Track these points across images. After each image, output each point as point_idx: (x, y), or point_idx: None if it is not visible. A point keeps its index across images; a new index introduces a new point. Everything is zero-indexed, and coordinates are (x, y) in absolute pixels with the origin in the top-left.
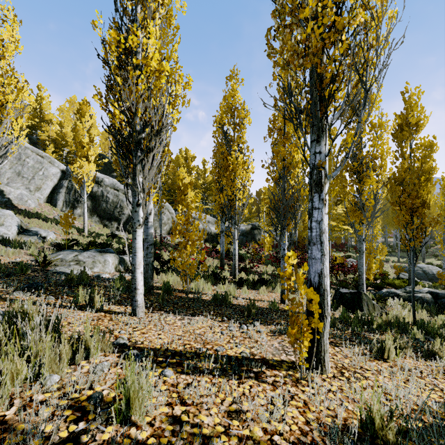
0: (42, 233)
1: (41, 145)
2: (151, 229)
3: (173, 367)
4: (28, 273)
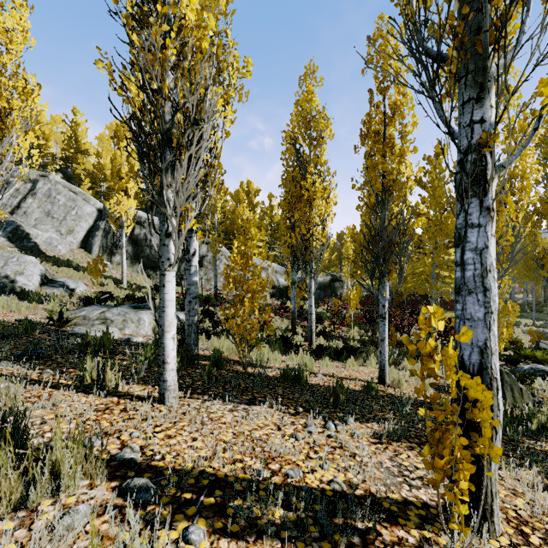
0: (70, 284)
1: (76, 181)
2: (195, 276)
3: (208, 517)
4: (35, 335)
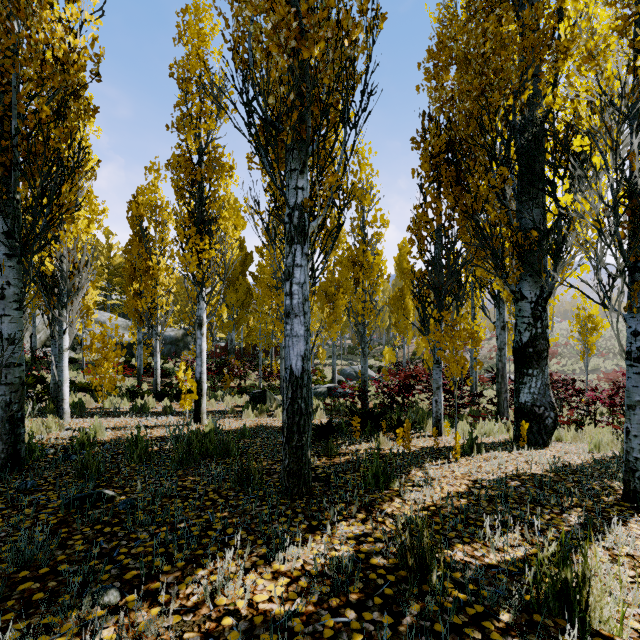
0: None
1: None
2: None
3: (111, 430)
4: None
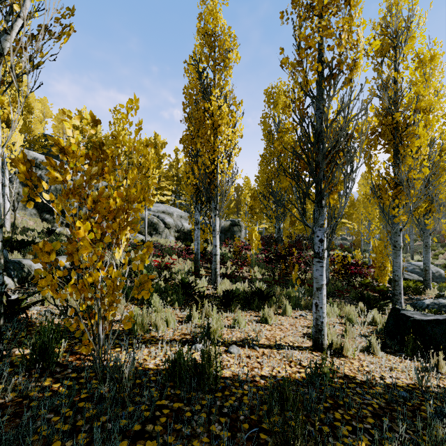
0: None
1: None
2: None
3: None
4: None
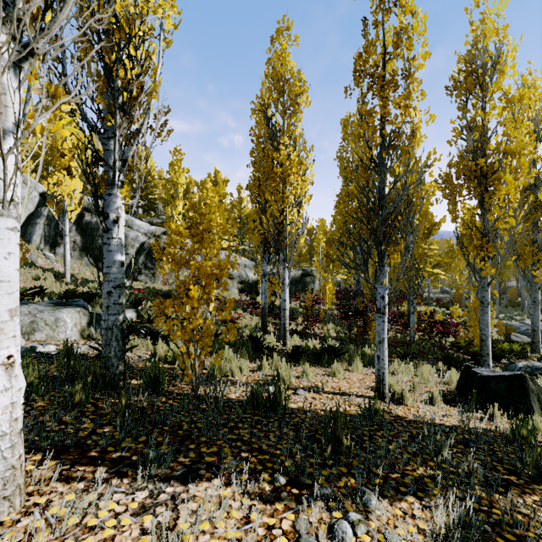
0: None
1: None
2: (118, 254)
3: None
4: None
